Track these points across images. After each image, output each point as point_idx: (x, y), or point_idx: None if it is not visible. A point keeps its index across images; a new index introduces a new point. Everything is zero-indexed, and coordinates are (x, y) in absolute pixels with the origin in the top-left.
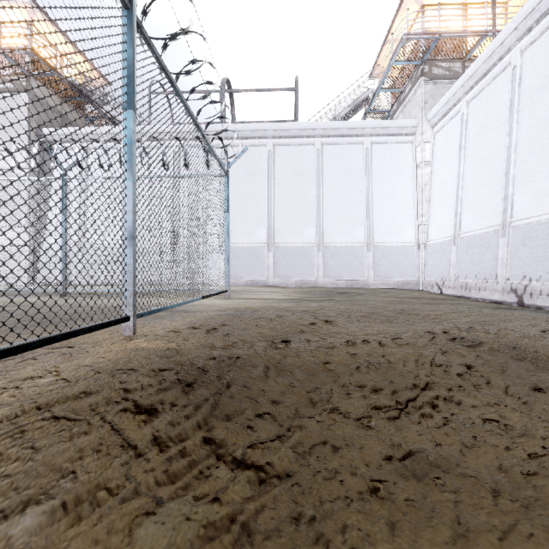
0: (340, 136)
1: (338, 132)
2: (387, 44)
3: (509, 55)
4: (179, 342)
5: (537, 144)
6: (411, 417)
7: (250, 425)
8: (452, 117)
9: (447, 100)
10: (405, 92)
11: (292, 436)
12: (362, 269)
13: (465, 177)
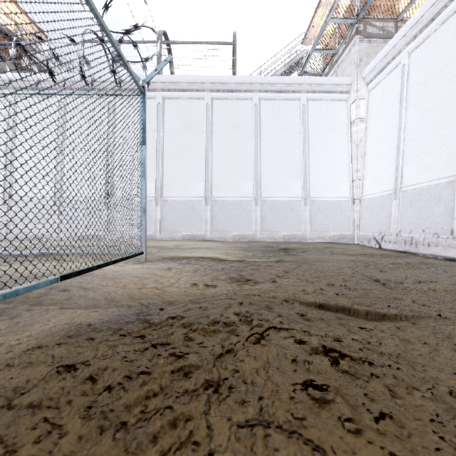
0: (278, 92)
1: (275, 87)
2: (320, 7)
3: None
4: None
5: None
6: None
7: None
8: (390, 71)
9: (385, 54)
10: (338, 53)
11: None
12: (299, 223)
13: (407, 130)
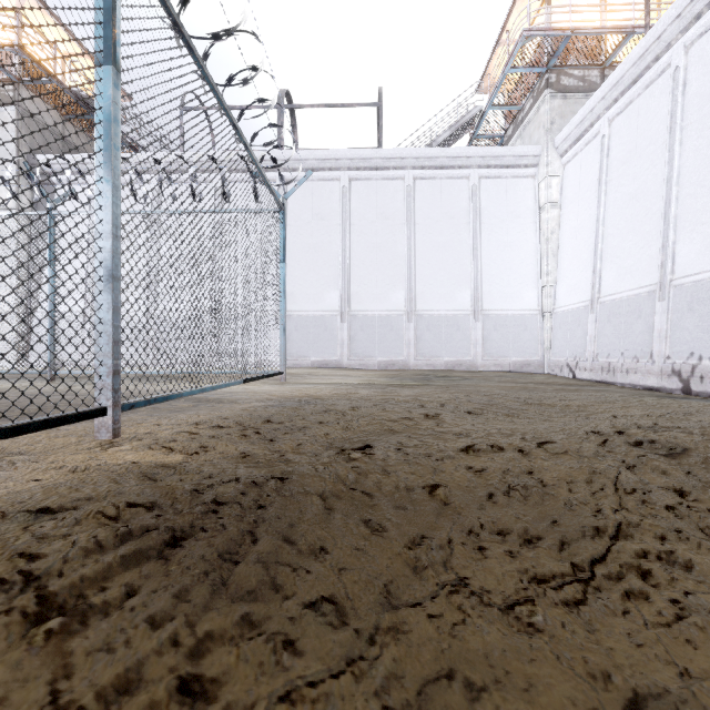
0: (439, 168)
1: (435, 162)
2: (500, 46)
3: (668, 53)
4: (191, 450)
5: (709, 172)
6: (607, 599)
7: (291, 637)
8: (588, 141)
9: (581, 119)
10: (524, 110)
11: (378, 658)
12: (467, 346)
13: (606, 222)
